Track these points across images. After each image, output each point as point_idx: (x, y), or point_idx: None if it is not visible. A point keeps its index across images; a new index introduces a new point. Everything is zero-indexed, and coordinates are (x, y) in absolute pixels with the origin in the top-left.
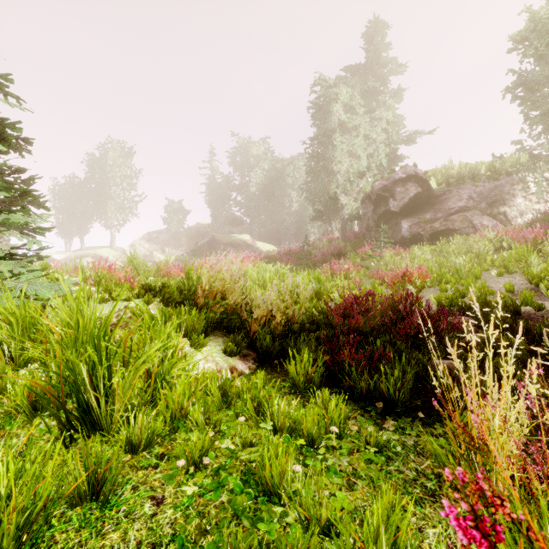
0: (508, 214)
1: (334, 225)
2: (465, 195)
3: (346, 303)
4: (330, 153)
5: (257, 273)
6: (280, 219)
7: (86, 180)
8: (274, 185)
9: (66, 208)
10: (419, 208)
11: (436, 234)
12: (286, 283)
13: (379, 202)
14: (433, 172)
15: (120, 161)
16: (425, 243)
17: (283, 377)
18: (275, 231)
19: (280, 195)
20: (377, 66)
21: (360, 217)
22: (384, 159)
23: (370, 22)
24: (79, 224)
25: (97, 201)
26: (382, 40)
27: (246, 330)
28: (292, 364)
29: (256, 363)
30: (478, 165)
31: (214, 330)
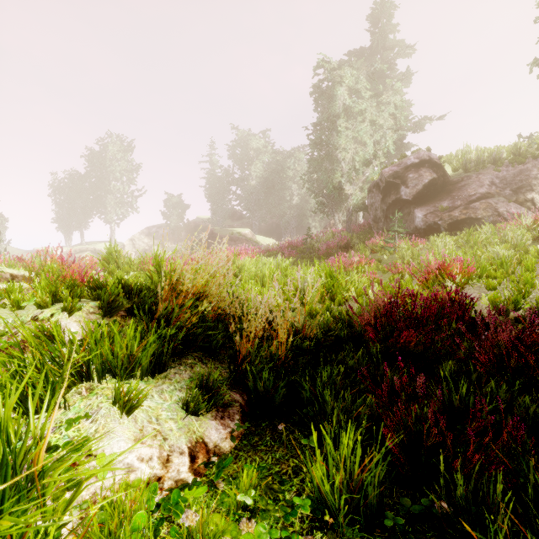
0: (536, 201)
1: (338, 217)
2: (486, 180)
3: (377, 306)
4: (334, 139)
5: (256, 266)
6: (281, 212)
7: (86, 175)
8: (274, 178)
9: (66, 202)
10: (434, 195)
11: (455, 224)
12: (290, 278)
13: (389, 190)
14: (447, 158)
15: (120, 155)
16: (442, 233)
17: (294, 458)
18: (276, 225)
19: (281, 188)
20: (382, 49)
21: (366, 208)
22: (392, 145)
23: (375, 4)
24: (79, 219)
25: (97, 195)
26: (389, 20)
27: (233, 351)
28: (317, 460)
29: (243, 425)
30: (497, 149)
31: (181, 353)
